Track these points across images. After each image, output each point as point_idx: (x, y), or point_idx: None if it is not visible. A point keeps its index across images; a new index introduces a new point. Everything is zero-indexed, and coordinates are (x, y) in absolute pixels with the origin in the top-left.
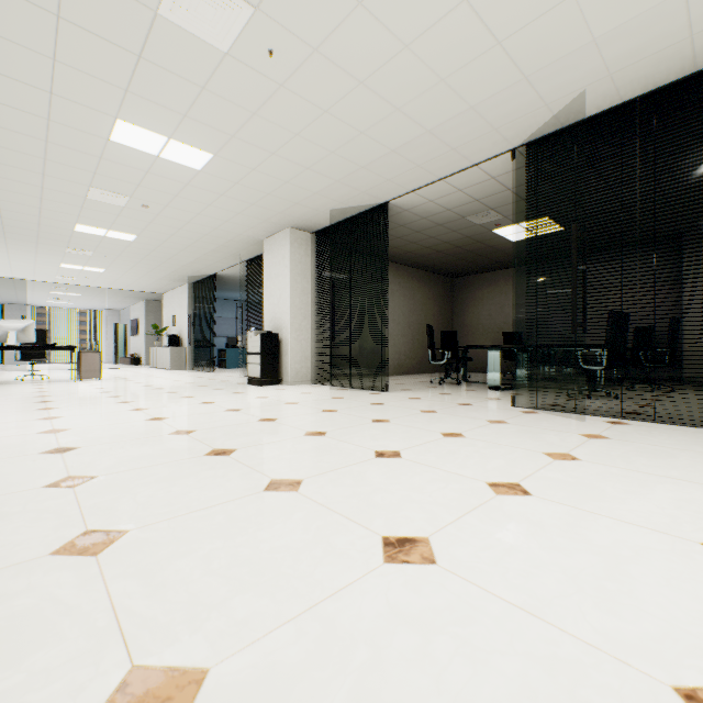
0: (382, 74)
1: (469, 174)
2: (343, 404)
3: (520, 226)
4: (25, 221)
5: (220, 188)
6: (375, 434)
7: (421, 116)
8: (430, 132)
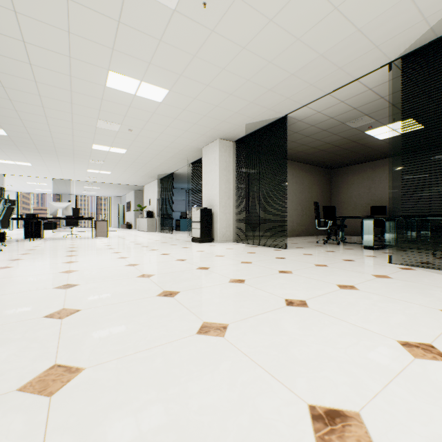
0: (287, 10)
1: (350, 87)
2: (255, 258)
3: (387, 127)
4: (66, 144)
5: (174, 114)
6: (282, 283)
7: (315, 43)
8: (322, 55)
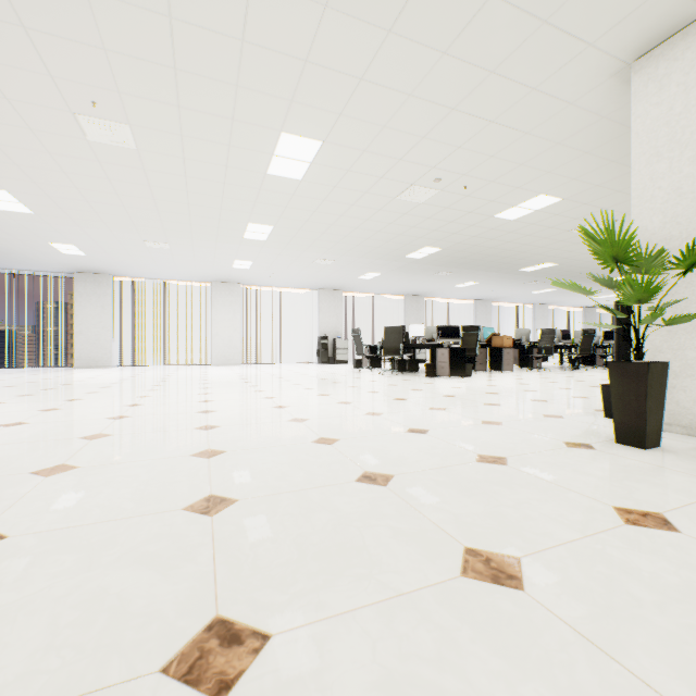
0: None
1: None
2: None
3: None
4: None
5: None
6: None
7: None
8: None
